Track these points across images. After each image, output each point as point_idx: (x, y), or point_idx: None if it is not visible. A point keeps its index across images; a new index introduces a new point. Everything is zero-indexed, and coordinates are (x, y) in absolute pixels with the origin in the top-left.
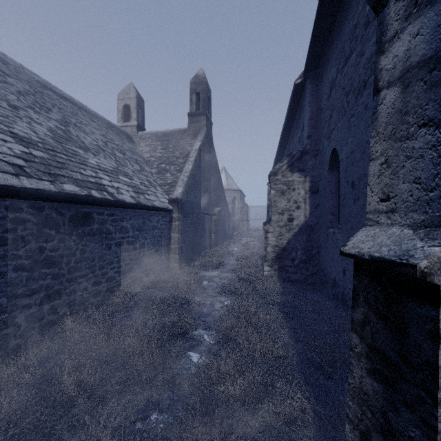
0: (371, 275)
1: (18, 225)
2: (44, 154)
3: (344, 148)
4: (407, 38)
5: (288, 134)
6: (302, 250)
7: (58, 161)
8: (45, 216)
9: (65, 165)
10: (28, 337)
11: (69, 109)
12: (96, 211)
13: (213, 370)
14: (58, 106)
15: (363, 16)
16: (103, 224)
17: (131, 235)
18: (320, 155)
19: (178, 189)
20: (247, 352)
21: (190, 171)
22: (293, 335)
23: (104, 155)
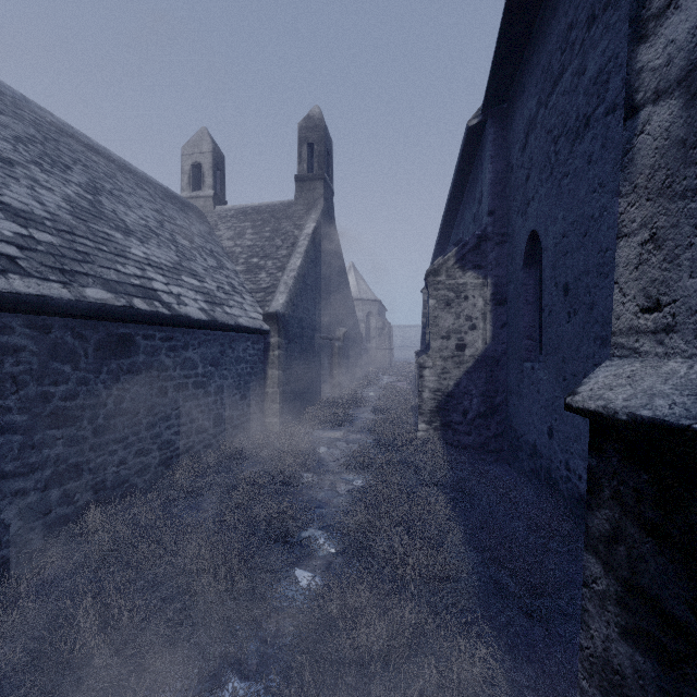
0: (626, 449)
1: (5, 356)
2: (54, 237)
3: (550, 229)
4: (696, 4)
5: (456, 209)
6: (479, 397)
7: (78, 250)
8: (54, 341)
9: (89, 256)
10: (23, 545)
11: (103, 169)
12: (142, 334)
13: (334, 603)
14: (84, 163)
15: (584, 9)
16: (153, 354)
17: (202, 372)
18: (510, 242)
19: (278, 298)
20: (391, 571)
21: (298, 268)
22: (469, 541)
23: (158, 242)
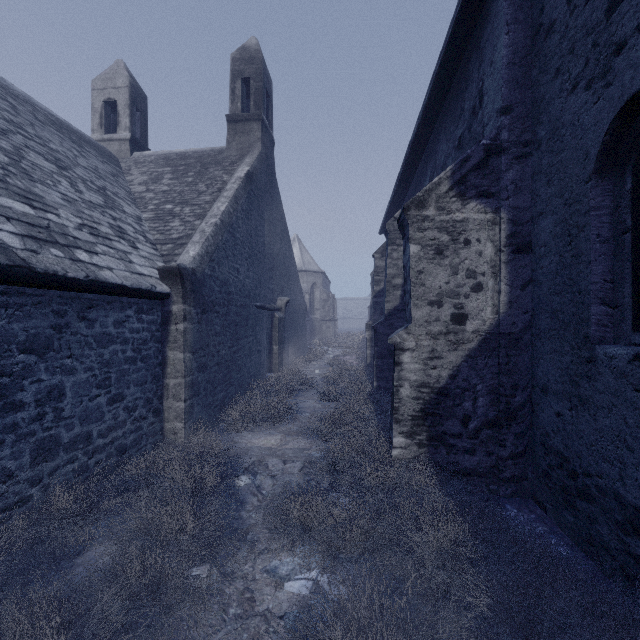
0: None
1: None
2: None
3: None
4: None
5: (420, 151)
6: (487, 395)
7: None
8: None
9: None
10: None
11: None
12: None
13: None
14: None
15: None
16: None
17: None
18: (542, 150)
19: (188, 250)
20: None
21: (222, 214)
22: None
23: None
